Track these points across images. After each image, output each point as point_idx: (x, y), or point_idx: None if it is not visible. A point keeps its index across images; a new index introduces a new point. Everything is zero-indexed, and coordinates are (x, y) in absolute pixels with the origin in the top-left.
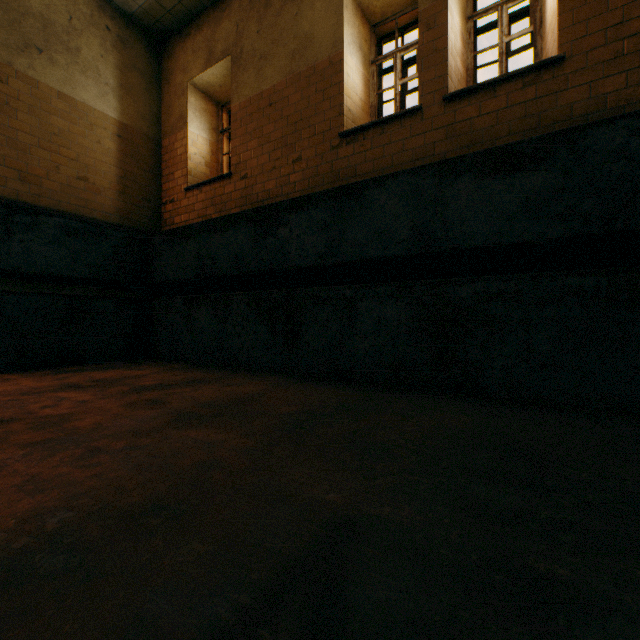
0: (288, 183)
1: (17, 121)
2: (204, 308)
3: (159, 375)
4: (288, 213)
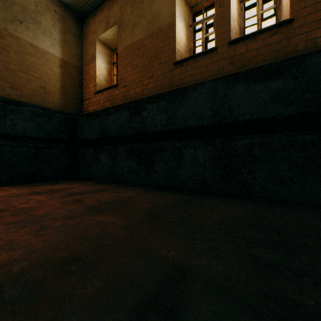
0: (147, 89)
1: (9, 58)
2: (104, 153)
3: (81, 187)
4: (147, 104)
